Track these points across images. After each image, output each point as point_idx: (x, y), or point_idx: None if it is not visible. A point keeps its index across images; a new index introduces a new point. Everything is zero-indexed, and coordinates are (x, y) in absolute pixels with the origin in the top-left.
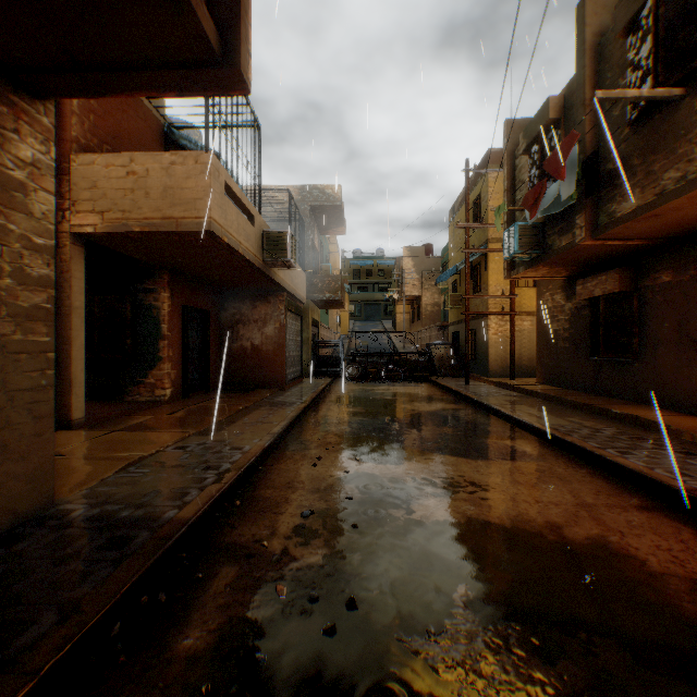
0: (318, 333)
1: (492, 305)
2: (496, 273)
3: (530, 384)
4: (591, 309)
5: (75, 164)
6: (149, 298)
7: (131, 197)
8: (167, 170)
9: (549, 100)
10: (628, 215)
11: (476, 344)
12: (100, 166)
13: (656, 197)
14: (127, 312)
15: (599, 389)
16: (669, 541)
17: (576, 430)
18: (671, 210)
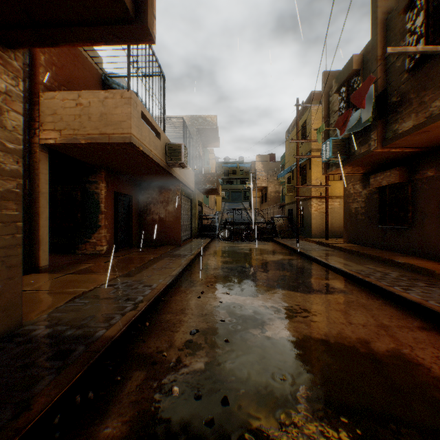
0: (202, 210)
1: (314, 192)
2: (316, 171)
3: (339, 243)
4: (380, 194)
5: (42, 99)
6: (92, 187)
7: (79, 120)
8: (102, 102)
9: (353, 57)
10: (407, 131)
11: (303, 217)
12: (59, 99)
13: (426, 119)
14: (78, 196)
15: (385, 246)
16: None
17: (372, 274)
18: (436, 128)
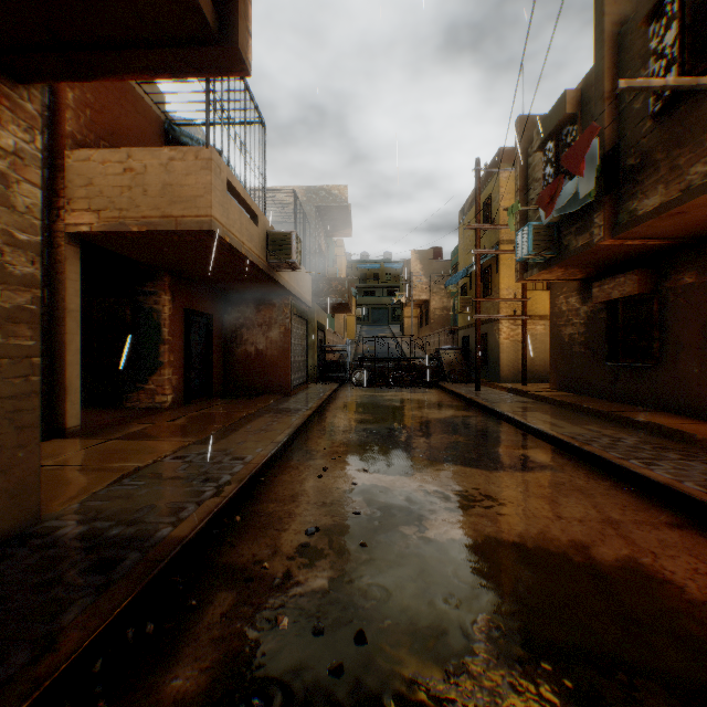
0: (324, 338)
1: (504, 309)
2: (507, 276)
3: (544, 391)
4: (608, 313)
5: (70, 161)
6: (150, 302)
7: (128, 195)
8: (166, 166)
9: (565, 94)
10: (651, 212)
11: (487, 349)
12: (96, 162)
13: (681, 193)
14: (127, 315)
15: (617, 395)
16: (706, 564)
17: (595, 439)
18: (697, 207)
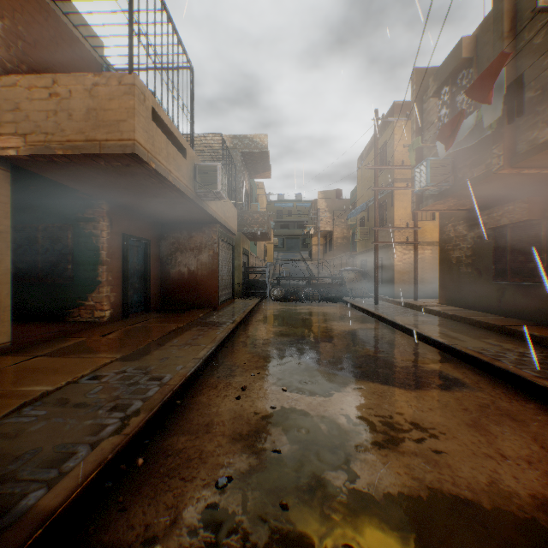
0: (248, 261)
1: (397, 236)
2: (400, 209)
3: (434, 305)
4: (496, 238)
5: None
6: (89, 227)
7: (54, 119)
8: (90, 92)
9: (462, 41)
10: None
11: (382, 270)
12: (23, 88)
13: None
14: (69, 239)
15: (503, 310)
16: None
17: (501, 354)
18: None
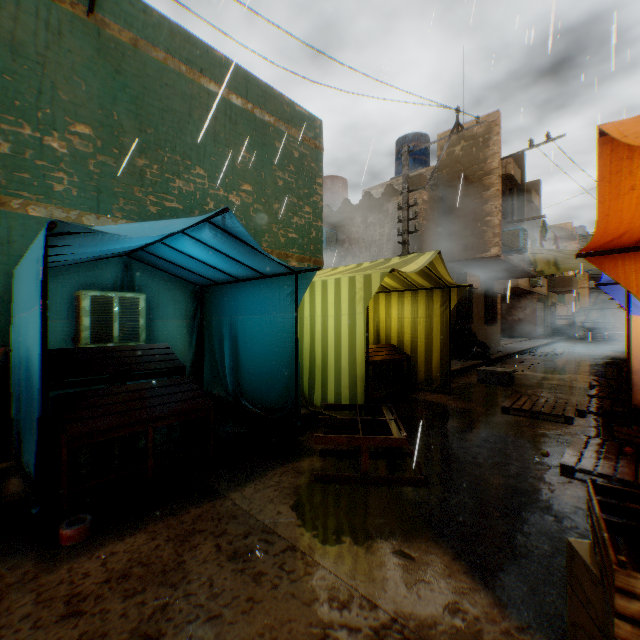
0: (554, 310)
1: None
2: None
3: None
4: None
5: None
6: None
7: None
8: None
9: None
10: None
11: None
12: None
13: None
14: None
15: None
16: None
17: None
18: None
